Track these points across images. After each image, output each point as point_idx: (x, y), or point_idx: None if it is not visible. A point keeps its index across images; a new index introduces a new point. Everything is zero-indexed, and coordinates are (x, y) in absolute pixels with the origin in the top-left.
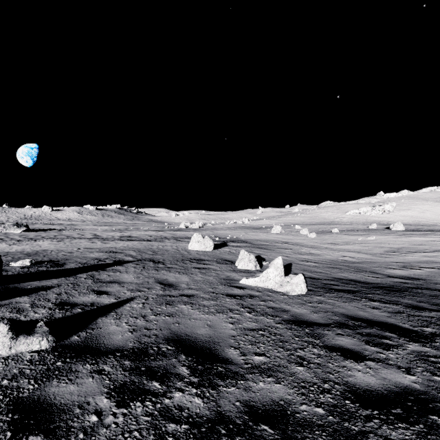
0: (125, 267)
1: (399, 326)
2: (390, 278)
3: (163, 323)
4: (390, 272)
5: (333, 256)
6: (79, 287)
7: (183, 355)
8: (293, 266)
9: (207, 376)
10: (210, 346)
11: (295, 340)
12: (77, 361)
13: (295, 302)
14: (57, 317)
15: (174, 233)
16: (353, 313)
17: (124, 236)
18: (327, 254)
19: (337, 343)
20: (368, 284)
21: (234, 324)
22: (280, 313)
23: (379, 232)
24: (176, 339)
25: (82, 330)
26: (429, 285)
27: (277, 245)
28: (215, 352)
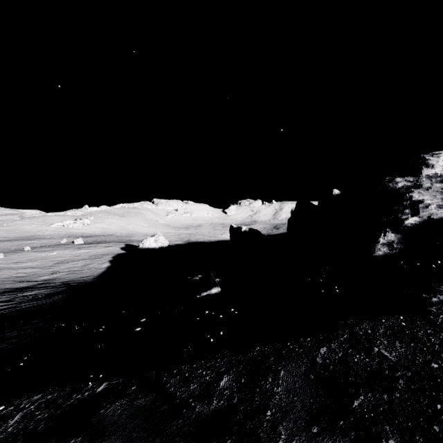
0: None
1: (3, 301)
2: (35, 282)
3: None
4: (40, 279)
5: (9, 274)
6: None
7: None
8: None
9: None
10: None
11: None
12: None
13: None
14: None
15: None
16: None
17: None
18: (5, 274)
19: None
20: (15, 289)
21: None
22: None
23: (64, 247)
24: None
25: None
26: (50, 282)
27: None
28: None
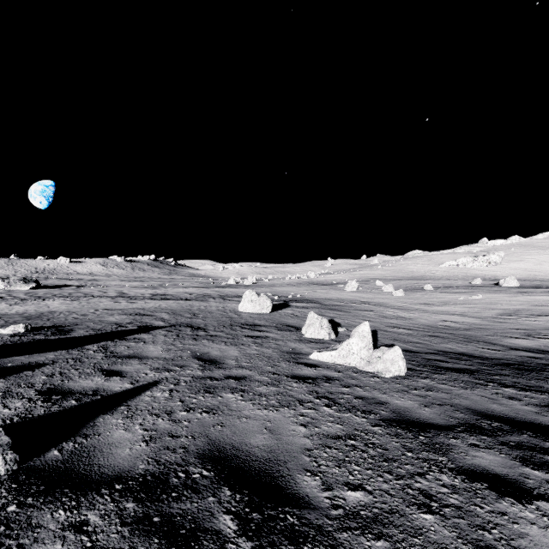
0: (152, 334)
1: None
2: (513, 350)
3: (199, 425)
4: (511, 343)
5: (429, 320)
6: (82, 365)
7: (226, 489)
8: (380, 334)
9: (269, 536)
10: (271, 469)
11: (407, 458)
12: (44, 504)
13: (393, 389)
14: (36, 415)
15: (221, 290)
16: (483, 406)
17: (156, 294)
18: (422, 318)
19: (476, 463)
20: (487, 359)
21: (307, 427)
22: (375, 408)
23: (486, 289)
24: (216, 456)
25: (69, 438)
26: None
27: (354, 306)
28: (280, 482)
